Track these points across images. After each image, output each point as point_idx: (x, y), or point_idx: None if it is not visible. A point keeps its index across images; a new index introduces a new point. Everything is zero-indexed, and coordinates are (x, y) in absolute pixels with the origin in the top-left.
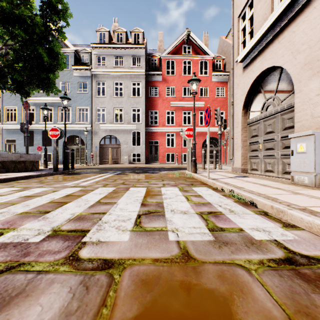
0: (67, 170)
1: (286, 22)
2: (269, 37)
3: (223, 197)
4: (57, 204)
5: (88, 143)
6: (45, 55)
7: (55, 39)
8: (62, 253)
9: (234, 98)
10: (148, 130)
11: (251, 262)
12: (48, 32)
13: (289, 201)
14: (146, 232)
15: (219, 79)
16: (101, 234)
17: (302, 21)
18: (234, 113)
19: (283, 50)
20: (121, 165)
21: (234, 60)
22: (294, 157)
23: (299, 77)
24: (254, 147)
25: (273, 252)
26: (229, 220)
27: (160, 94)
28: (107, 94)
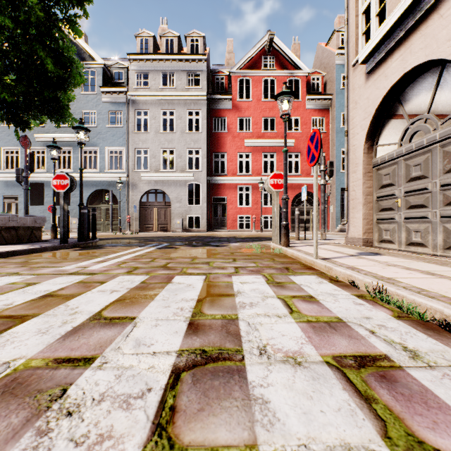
0: (83, 241)
1: None
2: (421, 10)
3: (362, 303)
4: (2, 323)
5: (124, 201)
6: (49, 60)
7: (65, 35)
8: None
9: (349, 125)
10: (212, 182)
11: None
12: (53, 24)
13: None
14: None
15: (316, 106)
16: None
17: None
18: (349, 150)
19: (450, 29)
20: (172, 233)
21: (350, 64)
22: None
23: None
24: (385, 203)
25: None
26: (437, 403)
27: (229, 128)
28: (151, 129)
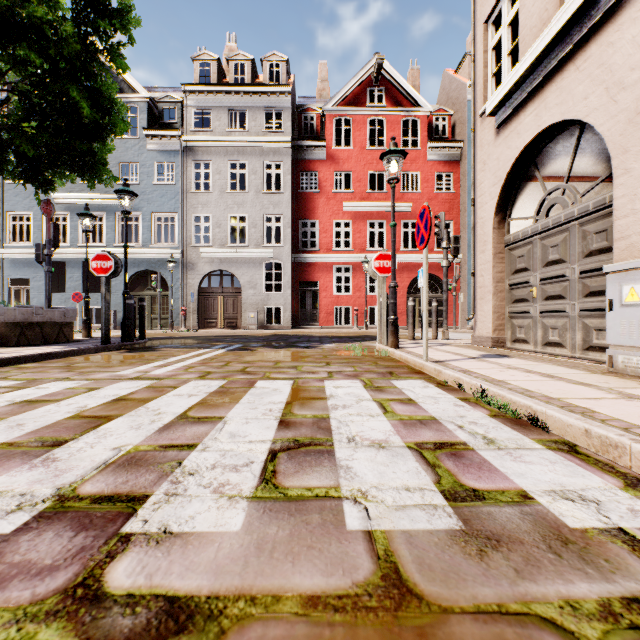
0: (129, 341)
1: (593, 24)
2: (555, 58)
3: (463, 405)
4: (89, 421)
5: (176, 287)
6: (85, 103)
7: (105, 70)
8: (60, 573)
9: (476, 192)
10: (298, 260)
11: (579, 612)
12: (90, 56)
13: (623, 418)
14: (287, 504)
15: (441, 156)
16: (174, 508)
17: (630, 20)
18: (476, 223)
19: (587, 85)
20: (243, 331)
21: (477, 112)
22: (616, 315)
23: (624, 142)
24: (519, 293)
25: (629, 573)
26: (489, 468)
27: (321, 186)
28: (215, 187)
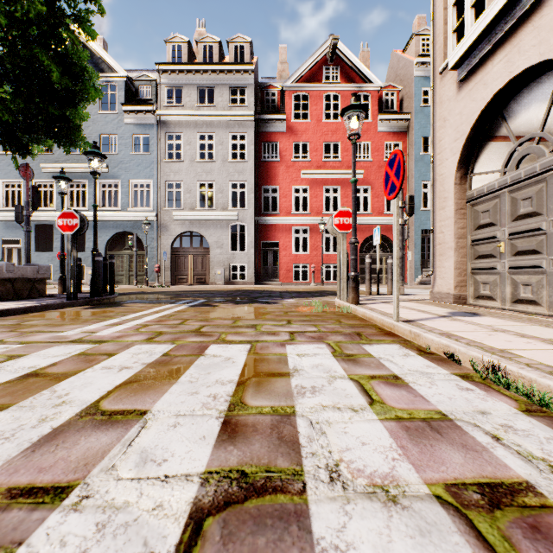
0: (97, 296)
1: None
2: None
3: (471, 388)
4: None
5: (151, 246)
6: (54, 68)
7: (74, 36)
8: None
9: (435, 149)
10: (261, 222)
11: None
12: (59, 21)
13: None
14: None
15: (391, 128)
16: None
17: None
18: (435, 180)
19: None
20: (211, 287)
21: (436, 70)
22: None
23: None
24: (484, 249)
25: None
26: None
27: (282, 155)
28: (186, 157)
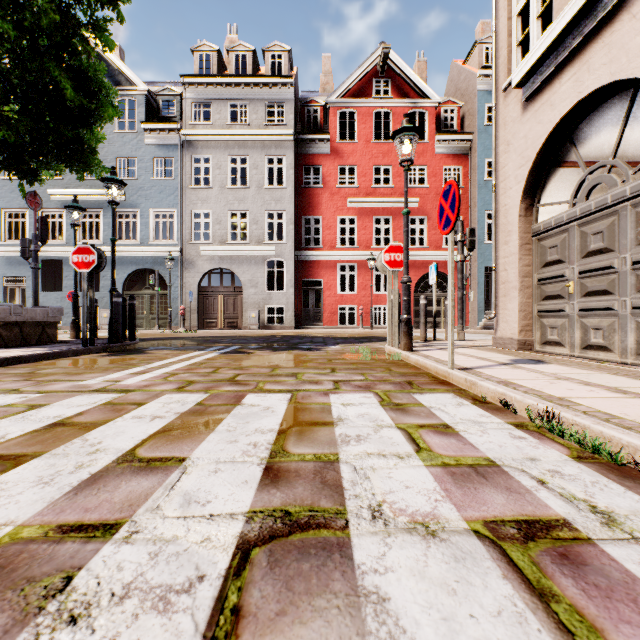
0: (116, 342)
1: None
2: (604, 8)
3: (523, 436)
4: None
5: (175, 285)
6: (68, 83)
7: (90, 47)
8: None
9: (498, 177)
10: (301, 258)
11: None
12: (73, 31)
13: None
14: None
15: (450, 150)
16: None
17: None
18: (498, 212)
19: None
20: (244, 332)
21: (499, 88)
22: None
23: None
24: (551, 289)
25: None
26: None
27: (325, 181)
28: (215, 183)
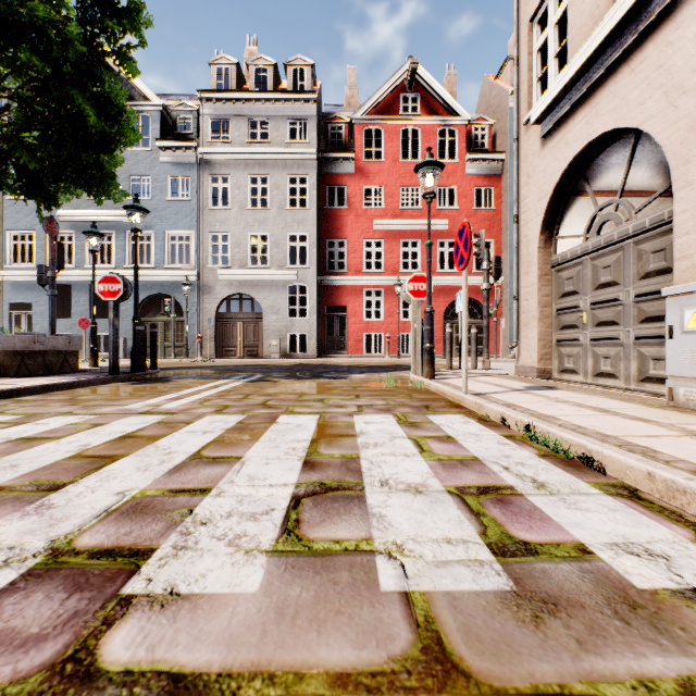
0: (140, 371)
1: (650, 22)
2: (608, 60)
3: (508, 443)
4: (91, 462)
5: (192, 312)
6: (91, 111)
7: (114, 74)
8: (48, 645)
9: (520, 208)
10: (325, 283)
11: (656, 694)
12: (97, 59)
13: (689, 459)
14: (312, 559)
15: (481, 170)
16: (183, 565)
17: (692, 16)
18: (520, 242)
19: (643, 89)
20: (265, 360)
21: (521, 121)
22: (677, 343)
23: (685, 151)
24: (568, 319)
25: None
26: (540, 516)
27: (350, 202)
28: (234, 203)
